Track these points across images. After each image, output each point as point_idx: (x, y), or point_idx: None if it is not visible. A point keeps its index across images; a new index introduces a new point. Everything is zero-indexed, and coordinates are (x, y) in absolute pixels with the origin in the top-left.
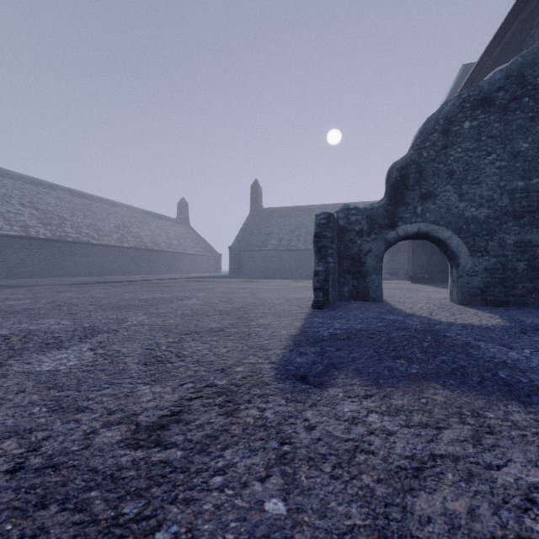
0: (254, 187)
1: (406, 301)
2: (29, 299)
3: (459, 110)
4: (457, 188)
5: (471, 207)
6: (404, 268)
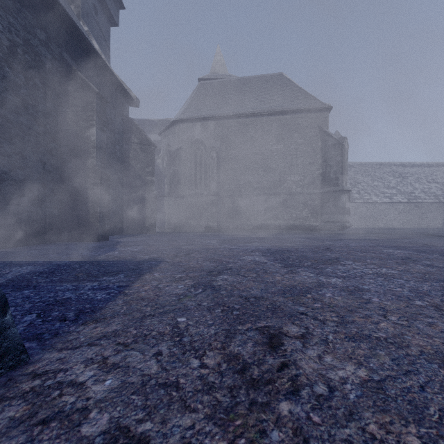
0: None
1: None
2: None
3: None
4: None
5: None
6: None
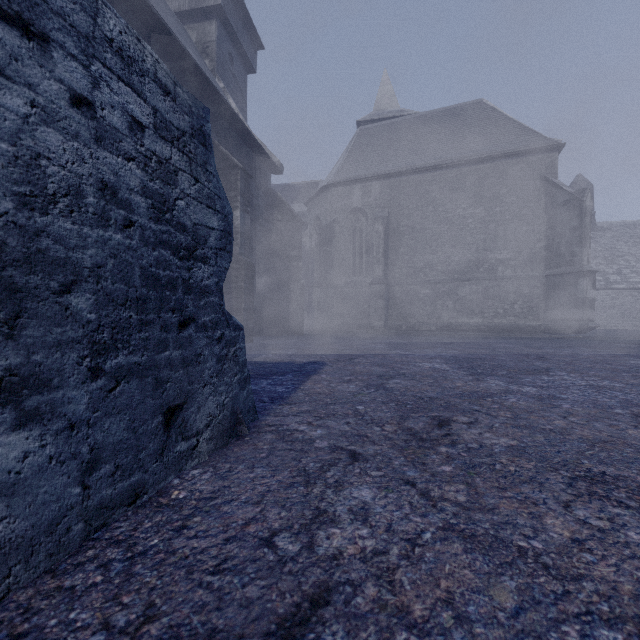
0: None
1: None
2: None
3: None
4: None
5: None
6: None
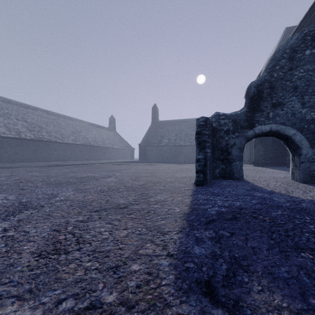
0: (154, 108)
1: (260, 180)
2: (5, 177)
3: (301, 42)
4: (300, 98)
5: (311, 112)
6: (247, 156)
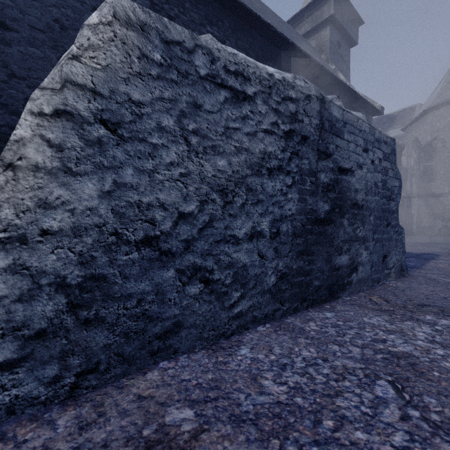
0: None
1: None
2: None
3: None
4: None
5: None
6: None
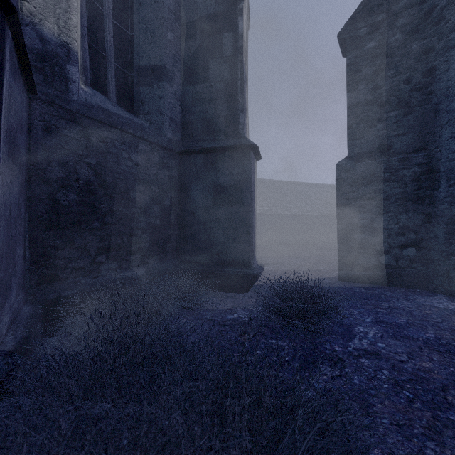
0: None
1: None
2: None
3: None
4: None
5: None
6: None
